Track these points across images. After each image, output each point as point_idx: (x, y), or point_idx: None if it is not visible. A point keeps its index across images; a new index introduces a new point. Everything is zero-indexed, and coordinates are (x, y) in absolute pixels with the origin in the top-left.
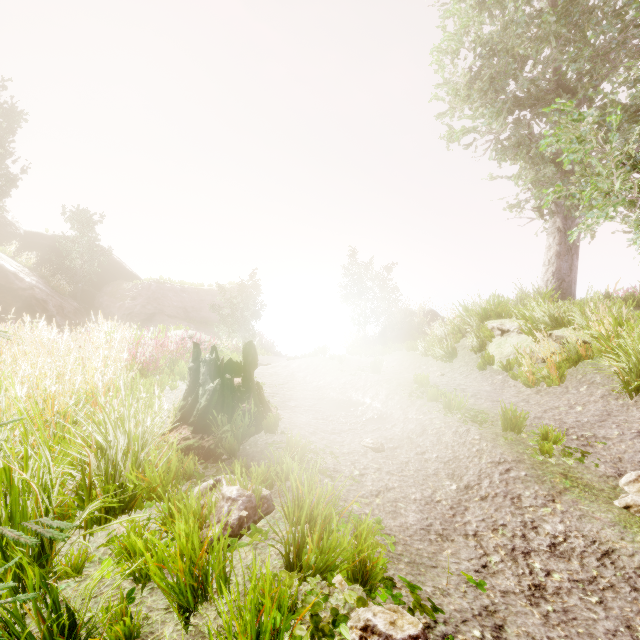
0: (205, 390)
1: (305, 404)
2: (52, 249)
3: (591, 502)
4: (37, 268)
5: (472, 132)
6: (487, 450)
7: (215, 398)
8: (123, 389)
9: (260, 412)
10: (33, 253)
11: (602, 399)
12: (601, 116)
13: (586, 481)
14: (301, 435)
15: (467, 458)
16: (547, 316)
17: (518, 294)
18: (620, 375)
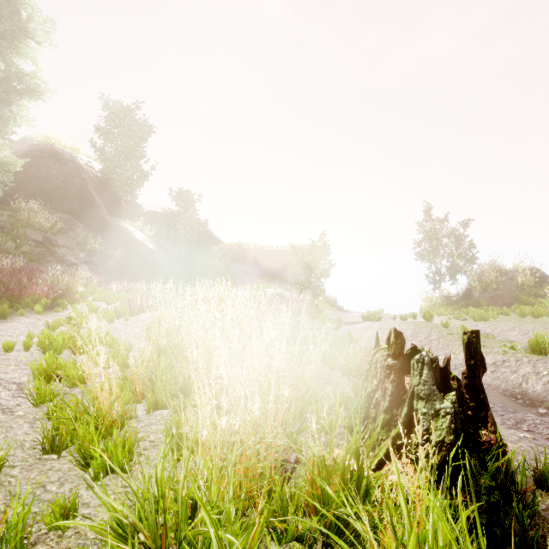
0: (435, 409)
1: None
2: (164, 223)
3: None
4: (155, 238)
5: None
6: None
7: (458, 426)
8: (341, 410)
9: (502, 442)
10: (152, 226)
11: None
12: None
13: None
14: None
15: None
16: None
17: None
18: None
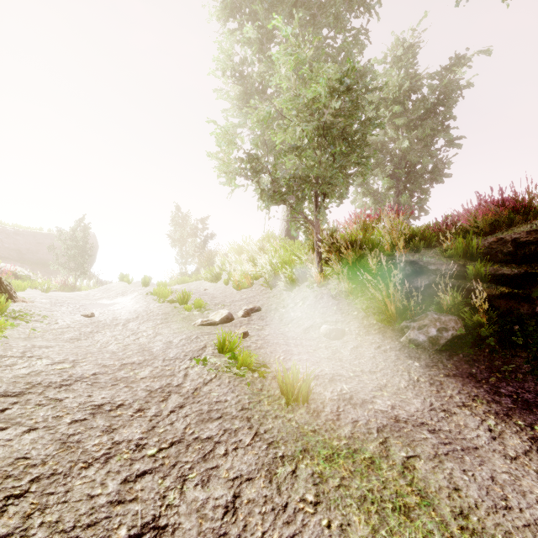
0: None
1: (73, 305)
2: None
3: (180, 324)
4: None
5: (239, 126)
6: (155, 311)
7: None
8: None
9: None
10: None
11: (261, 291)
12: (227, 131)
13: (193, 319)
14: (30, 309)
15: (142, 316)
16: (257, 248)
17: (262, 237)
18: (267, 277)
